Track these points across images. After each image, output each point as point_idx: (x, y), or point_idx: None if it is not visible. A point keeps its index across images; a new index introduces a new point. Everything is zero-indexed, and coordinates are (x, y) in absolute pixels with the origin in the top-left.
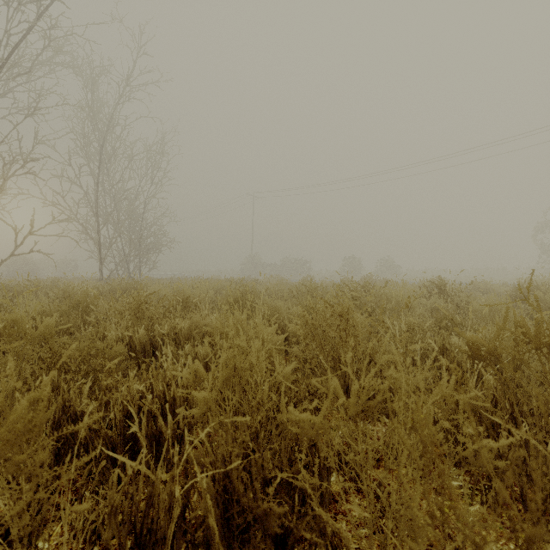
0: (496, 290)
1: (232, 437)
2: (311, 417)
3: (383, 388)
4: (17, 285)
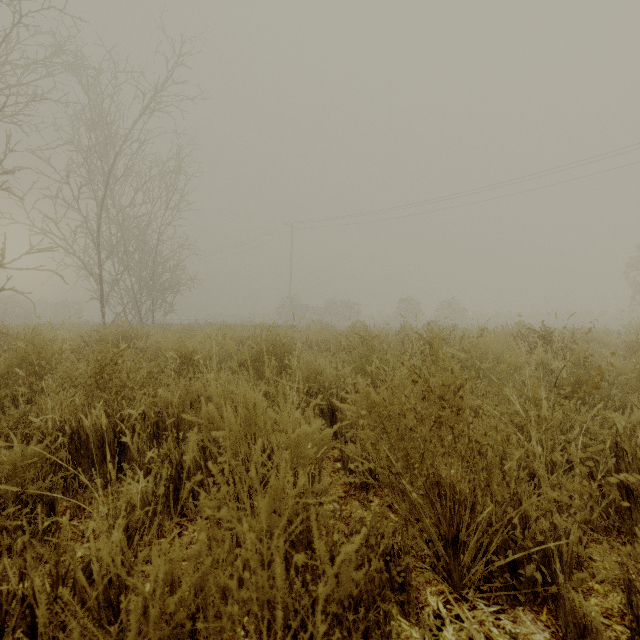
0: (600, 339)
1: None
2: None
3: None
4: None
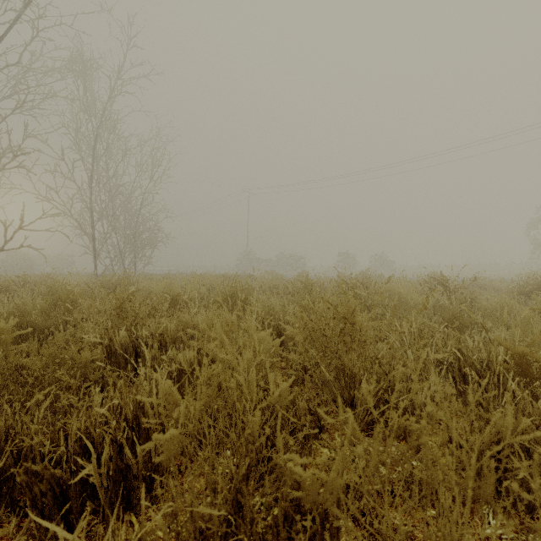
0: (495, 285)
1: (211, 488)
2: (320, 475)
3: (420, 429)
4: (3, 281)
